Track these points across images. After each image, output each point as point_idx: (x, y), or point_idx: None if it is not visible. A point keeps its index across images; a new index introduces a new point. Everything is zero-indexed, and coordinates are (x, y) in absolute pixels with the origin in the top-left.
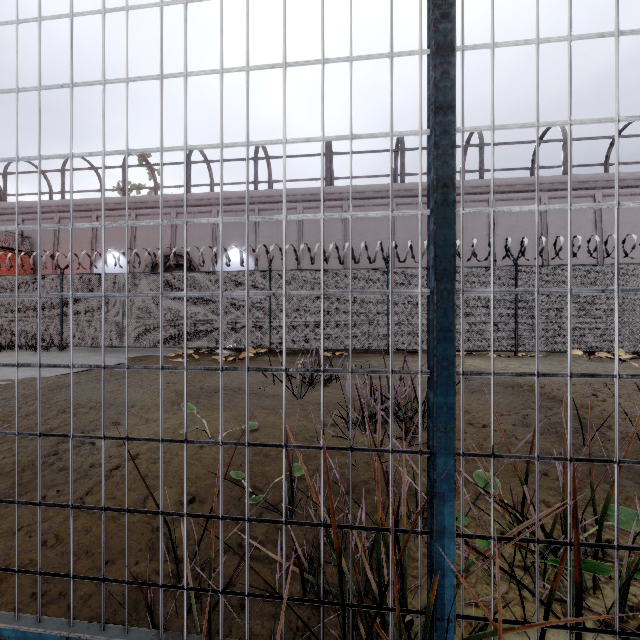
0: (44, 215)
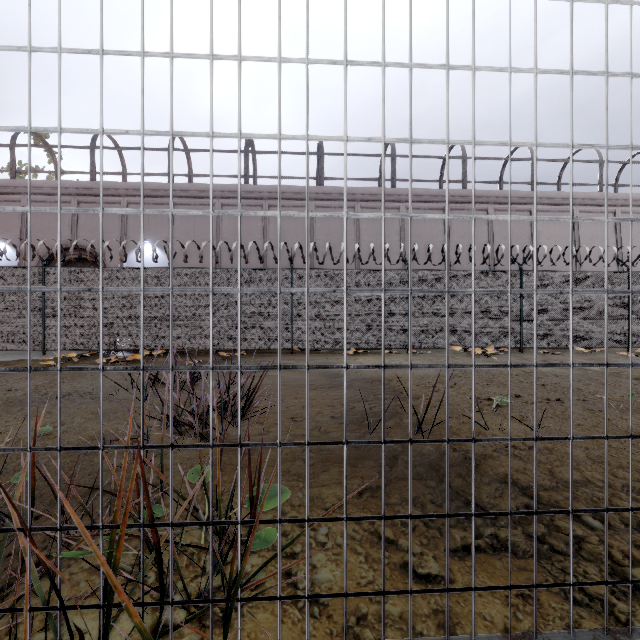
0: None
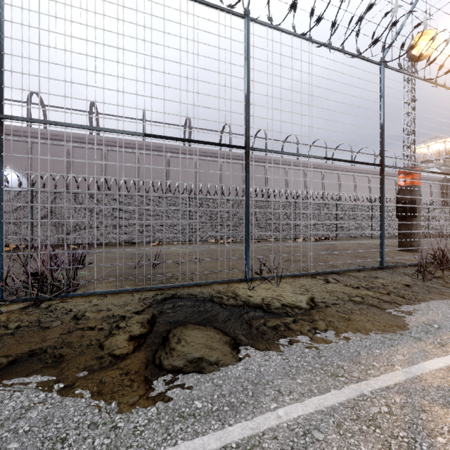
0: None
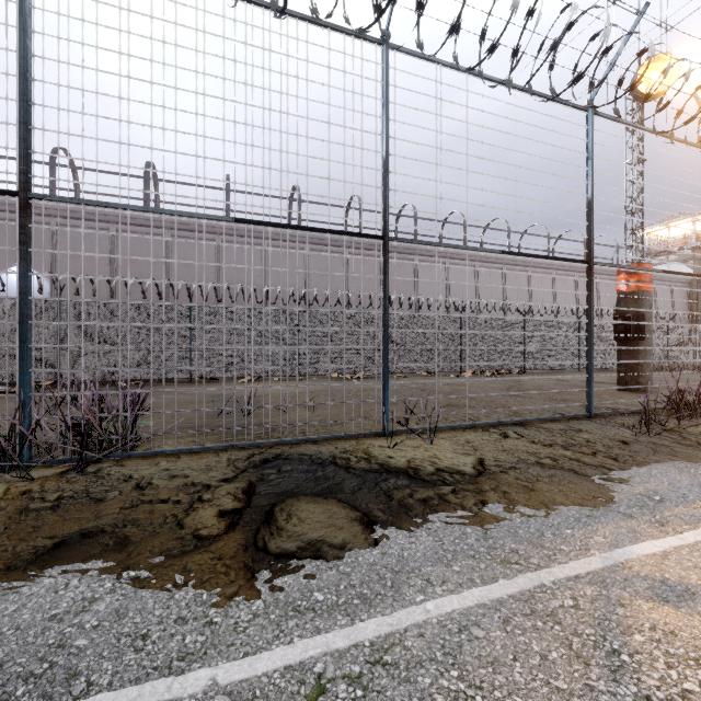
0: None
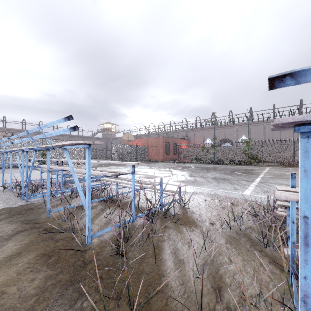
0: (191, 131)
